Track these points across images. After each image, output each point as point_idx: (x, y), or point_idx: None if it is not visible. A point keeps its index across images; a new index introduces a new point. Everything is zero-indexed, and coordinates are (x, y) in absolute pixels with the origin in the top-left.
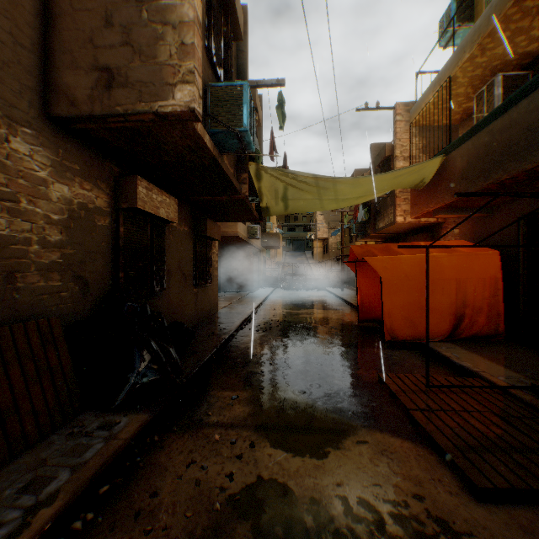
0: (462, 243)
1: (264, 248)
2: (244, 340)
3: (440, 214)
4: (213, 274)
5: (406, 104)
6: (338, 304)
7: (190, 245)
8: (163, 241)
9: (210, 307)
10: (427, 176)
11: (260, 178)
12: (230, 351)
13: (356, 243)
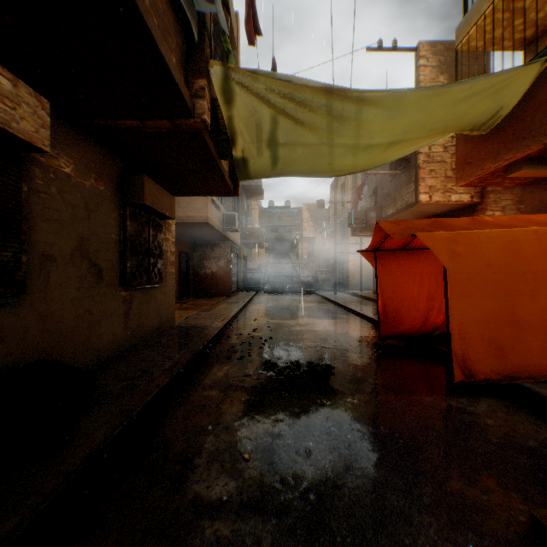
0: None
1: (244, 246)
2: (202, 381)
3: (521, 169)
4: (166, 271)
5: (432, 45)
6: (336, 311)
7: (113, 218)
8: (18, 188)
9: (159, 320)
10: (506, 105)
11: (231, 98)
12: (166, 414)
13: (350, 240)
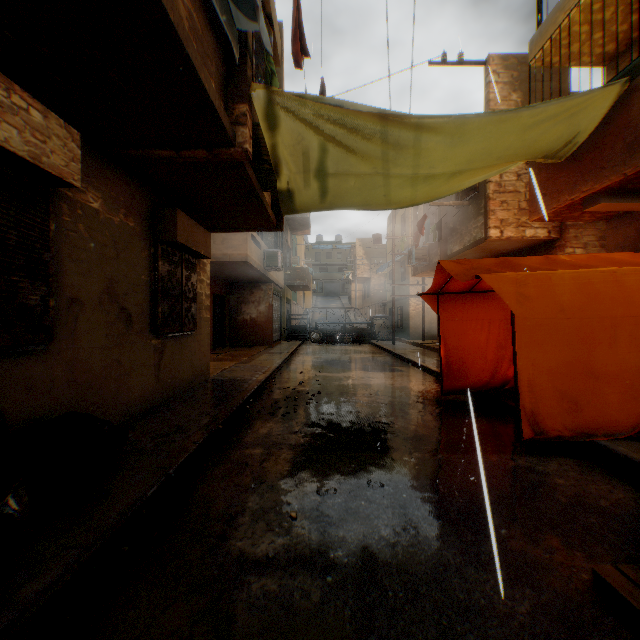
0: (636, 256)
1: (288, 289)
2: (243, 439)
3: (601, 202)
4: (200, 317)
5: (503, 58)
6: (394, 362)
7: (144, 257)
8: (46, 227)
9: (193, 372)
10: (582, 130)
11: (275, 124)
12: (205, 473)
13: (411, 281)
